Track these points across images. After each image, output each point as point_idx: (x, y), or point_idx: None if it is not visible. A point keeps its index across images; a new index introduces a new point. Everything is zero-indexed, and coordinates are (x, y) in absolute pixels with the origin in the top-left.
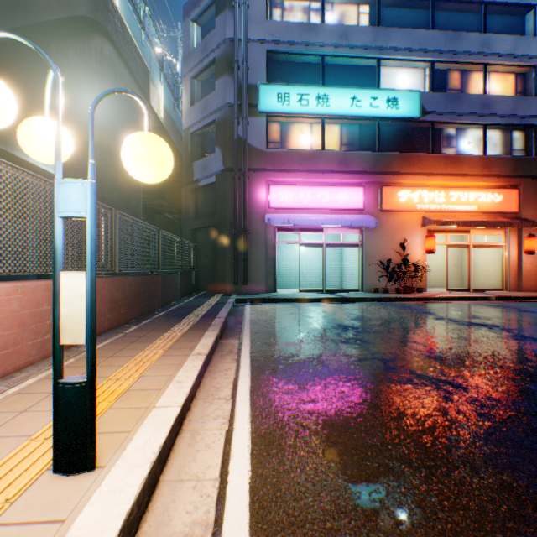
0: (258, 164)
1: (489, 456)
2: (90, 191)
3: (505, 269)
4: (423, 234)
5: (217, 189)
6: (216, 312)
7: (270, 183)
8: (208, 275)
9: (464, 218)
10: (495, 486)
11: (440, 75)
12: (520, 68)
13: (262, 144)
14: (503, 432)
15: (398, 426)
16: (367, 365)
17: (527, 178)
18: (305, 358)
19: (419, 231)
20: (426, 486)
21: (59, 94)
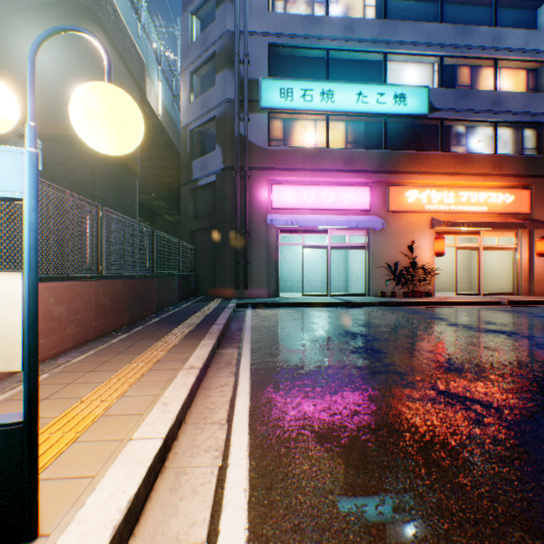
0: (259, 162)
1: None
2: (27, 163)
3: (516, 272)
4: (431, 236)
5: (217, 188)
6: (214, 318)
7: (272, 182)
8: (208, 279)
9: (474, 219)
10: None
11: (449, 71)
12: (532, 63)
13: (264, 142)
14: None
15: (428, 461)
16: (381, 379)
17: (539, 177)
18: (312, 371)
19: (427, 232)
20: None
21: None
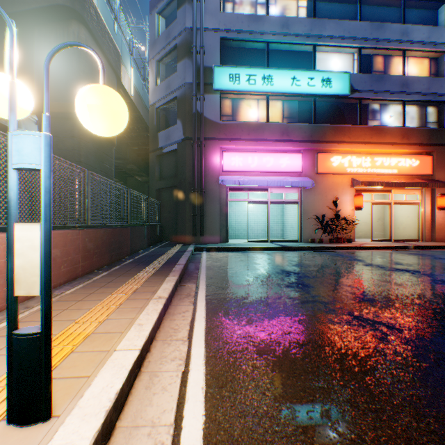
0: (212, 133)
1: (431, 399)
2: (44, 143)
3: (421, 223)
4: (352, 193)
5: (178, 155)
6: (176, 259)
7: (223, 150)
8: (171, 228)
9: (387, 180)
10: (442, 431)
11: (367, 59)
12: (434, 53)
13: (216, 117)
14: (440, 373)
15: (342, 367)
16: (309, 307)
17: (439, 146)
18: (254, 301)
19: (348, 190)
20: (375, 432)
21: (14, 46)
